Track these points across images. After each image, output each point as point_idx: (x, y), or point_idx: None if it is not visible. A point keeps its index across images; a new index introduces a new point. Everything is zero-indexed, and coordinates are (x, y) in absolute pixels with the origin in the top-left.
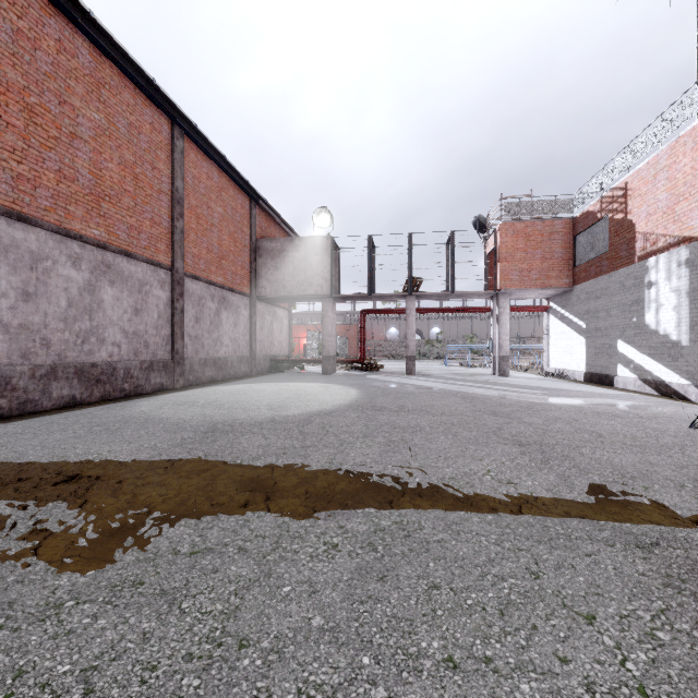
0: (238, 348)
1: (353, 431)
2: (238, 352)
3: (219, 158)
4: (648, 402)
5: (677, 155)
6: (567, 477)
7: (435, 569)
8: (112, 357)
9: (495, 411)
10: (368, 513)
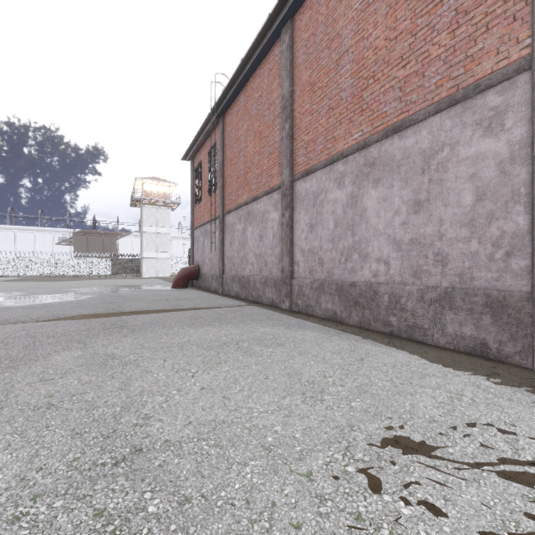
0: None
1: None
2: None
3: None
4: None
5: None
6: None
7: None
8: (378, 277)
9: None
10: None
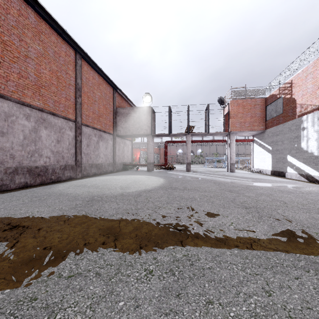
0: (107, 159)
1: (161, 200)
2: (107, 161)
3: (98, 69)
4: (304, 185)
5: (317, 66)
6: (273, 226)
7: (209, 289)
8: (46, 163)
9: (231, 190)
10: (169, 249)
